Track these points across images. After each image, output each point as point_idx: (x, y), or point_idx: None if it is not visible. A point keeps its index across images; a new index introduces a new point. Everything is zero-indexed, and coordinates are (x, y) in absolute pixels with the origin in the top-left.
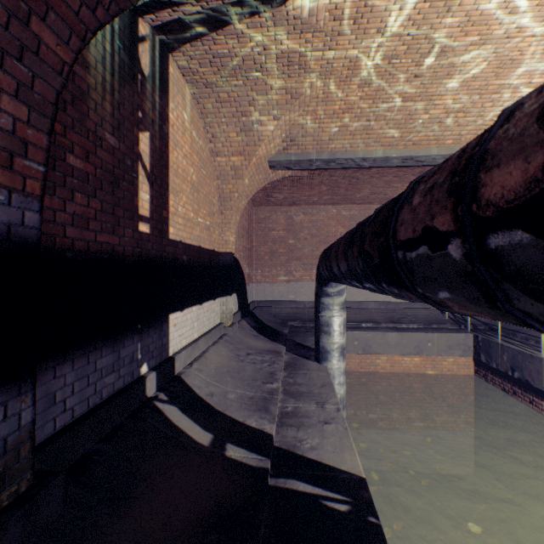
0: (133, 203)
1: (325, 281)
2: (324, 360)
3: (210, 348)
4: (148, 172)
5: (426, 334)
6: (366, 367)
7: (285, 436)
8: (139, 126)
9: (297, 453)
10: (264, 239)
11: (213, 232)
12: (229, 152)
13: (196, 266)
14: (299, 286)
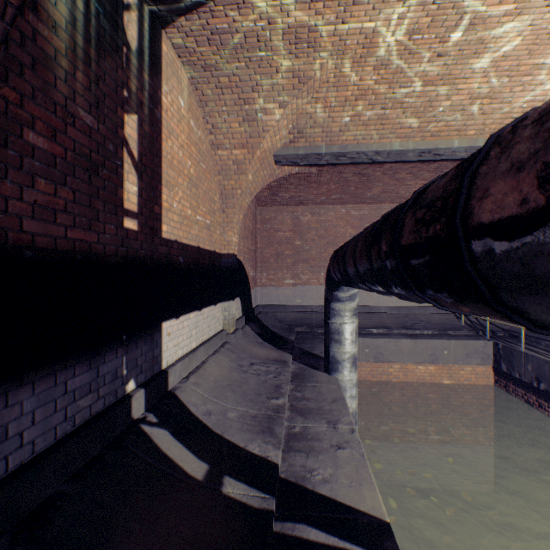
0: (116, 195)
1: (336, 285)
2: (334, 371)
3: (210, 358)
4: (135, 161)
5: (442, 341)
6: (378, 376)
7: (292, 464)
8: (124, 106)
9: (306, 487)
10: (270, 240)
11: (214, 232)
12: (230, 145)
13: (195, 268)
14: (306, 289)
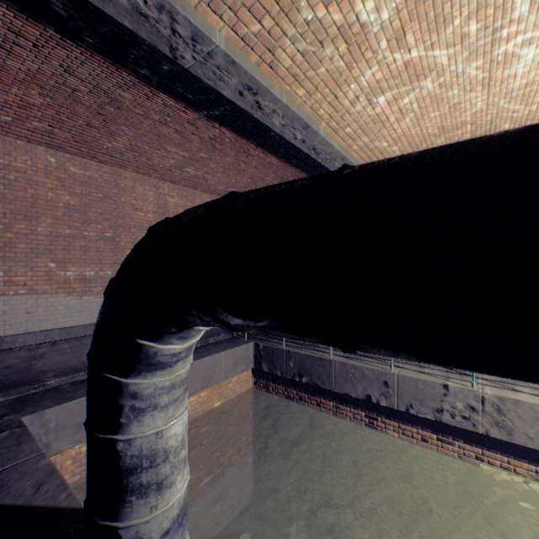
0: None
1: (172, 325)
2: None
3: None
4: None
5: (215, 356)
6: None
7: None
8: None
9: None
10: None
11: None
12: None
13: None
14: None
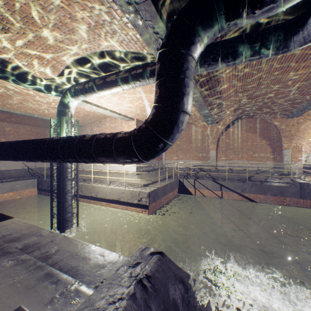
0: None
1: None
2: None
3: None
4: None
5: (16, 182)
6: None
7: None
8: None
9: None
10: None
11: None
12: None
13: None
14: None
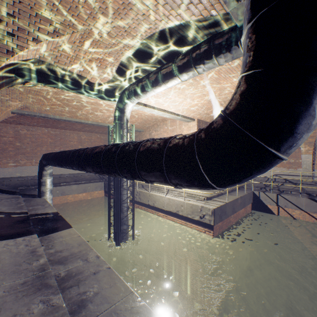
0: None
1: (44, 165)
2: (43, 196)
3: None
4: None
5: (88, 184)
6: (63, 201)
7: (31, 212)
8: None
9: (37, 213)
10: None
11: None
12: None
13: None
14: (24, 168)
